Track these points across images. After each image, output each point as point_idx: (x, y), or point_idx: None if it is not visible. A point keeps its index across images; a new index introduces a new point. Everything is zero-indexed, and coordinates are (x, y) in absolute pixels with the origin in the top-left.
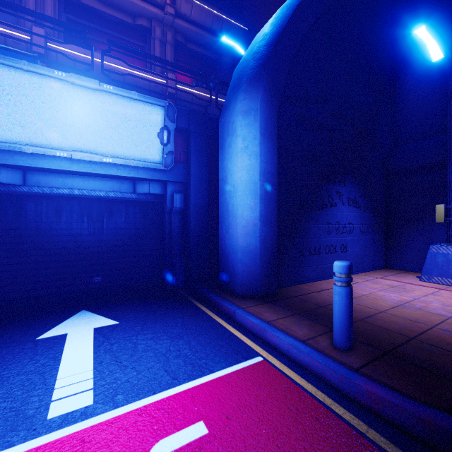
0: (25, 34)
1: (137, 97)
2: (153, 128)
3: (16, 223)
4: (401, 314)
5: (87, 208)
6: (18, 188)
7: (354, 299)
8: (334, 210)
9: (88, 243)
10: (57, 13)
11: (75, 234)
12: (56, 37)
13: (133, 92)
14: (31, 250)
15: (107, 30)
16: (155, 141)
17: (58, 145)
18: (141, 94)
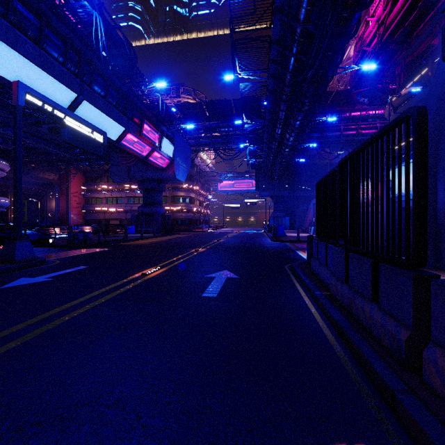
0: None
1: None
2: None
3: None
4: None
5: None
6: None
7: None
8: None
9: None
10: None
11: None
12: None
13: None
14: None
15: None
16: None
17: None
18: None
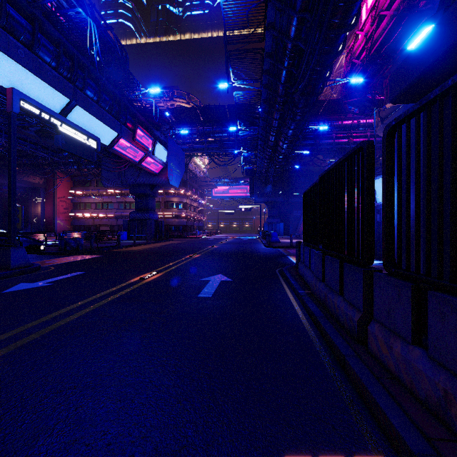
0: None
1: None
2: None
3: None
4: None
5: None
6: None
7: None
8: None
9: None
10: None
11: None
12: None
13: None
14: None
15: None
16: None
17: None
18: None
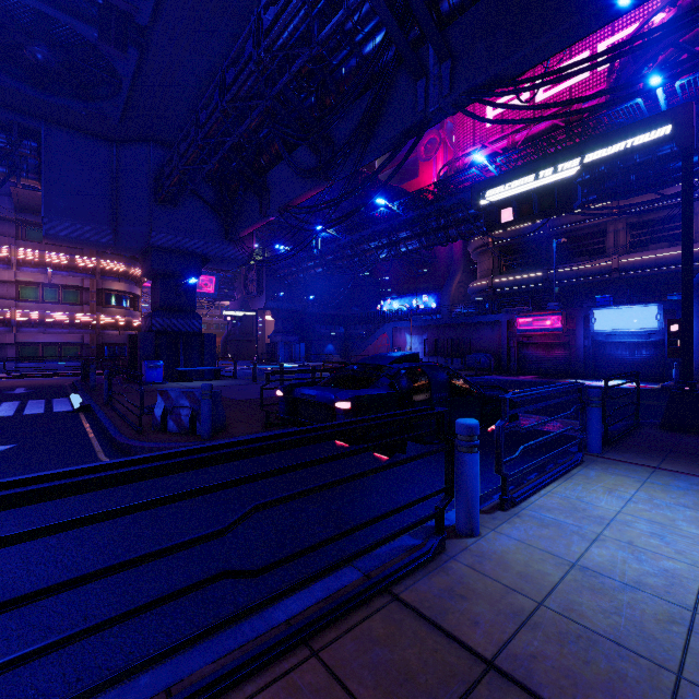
0: (608, 262)
1: (643, 306)
2: (652, 315)
3: (603, 352)
4: None
5: (628, 346)
6: (604, 341)
7: None
8: None
9: (628, 359)
10: (625, 237)
11: (623, 356)
12: (624, 251)
13: (641, 305)
14: (608, 361)
15: (658, 227)
16: (653, 319)
17: (615, 328)
18: (645, 305)
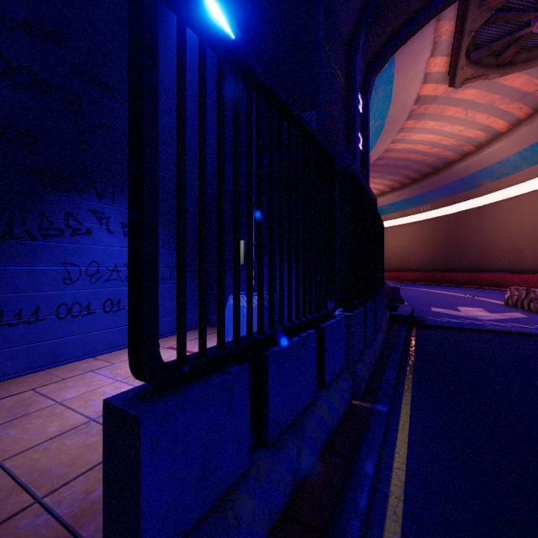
0: None
1: None
2: None
3: None
4: (33, 462)
5: None
6: None
7: (5, 425)
8: (85, 241)
9: None
10: None
11: None
12: None
13: None
14: None
15: None
16: None
17: None
18: None
